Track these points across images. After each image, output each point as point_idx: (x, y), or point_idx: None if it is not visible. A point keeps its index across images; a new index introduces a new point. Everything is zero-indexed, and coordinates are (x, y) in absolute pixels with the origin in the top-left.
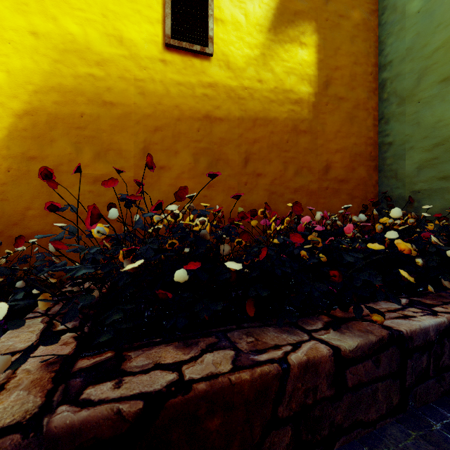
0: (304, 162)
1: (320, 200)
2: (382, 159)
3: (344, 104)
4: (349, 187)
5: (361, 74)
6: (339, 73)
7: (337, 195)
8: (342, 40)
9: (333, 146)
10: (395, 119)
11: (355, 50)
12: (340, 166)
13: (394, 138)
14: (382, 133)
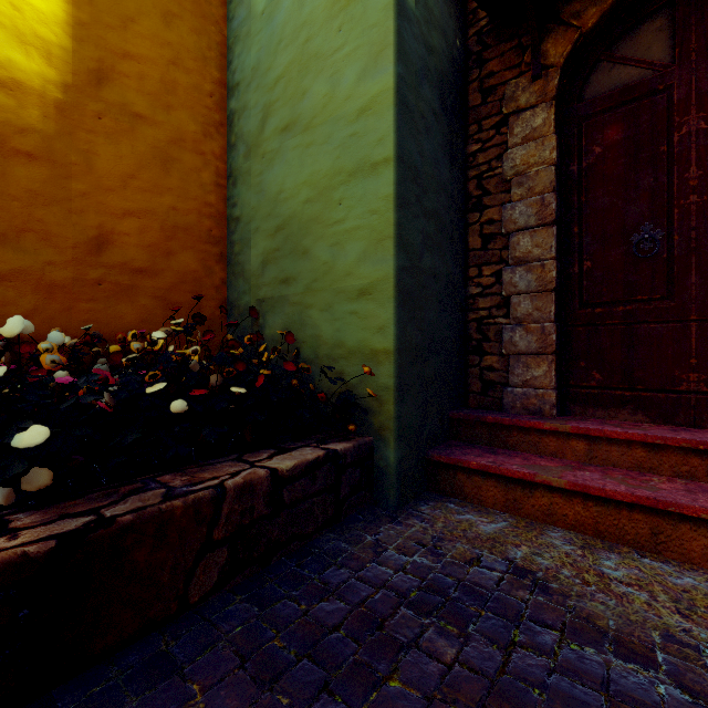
0: (27, 219)
1: (79, 304)
2: (231, 244)
3: (146, 129)
4: (161, 284)
5: (190, 87)
6: (134, 67)
7: (128, 296)
8: (141, 7)
9: (118, 202)
10: (243, 181)
11: (175, 41)
12: (137, 244)
13: (241, 210)
14: (230, 201)
